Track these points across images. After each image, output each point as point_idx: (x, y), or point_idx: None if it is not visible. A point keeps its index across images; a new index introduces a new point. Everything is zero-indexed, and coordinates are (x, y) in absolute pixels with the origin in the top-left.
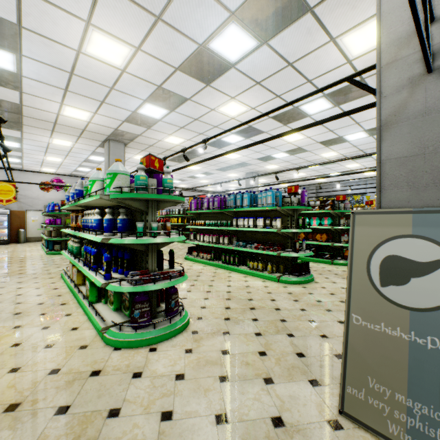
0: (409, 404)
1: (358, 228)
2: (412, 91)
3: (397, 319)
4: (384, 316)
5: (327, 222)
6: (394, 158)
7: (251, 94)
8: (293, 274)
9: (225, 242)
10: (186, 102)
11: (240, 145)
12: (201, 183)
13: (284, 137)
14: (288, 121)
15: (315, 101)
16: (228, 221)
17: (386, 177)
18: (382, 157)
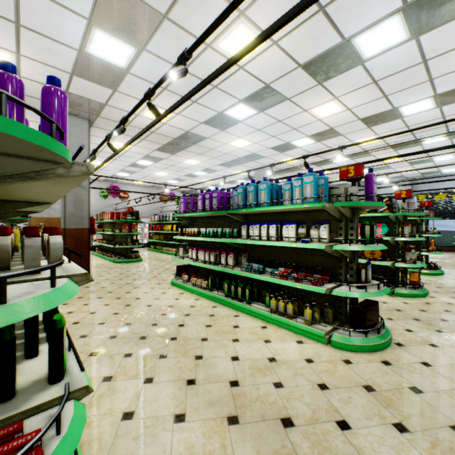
0: None
1: None
2: None
3: None
4: None
5: (381, 230)
6: None
7: (274, 2)
8: (354, 328)
9: (229, 262)
10: (162, 26)
11: (250, 124)
12: (203, 184)
13: (315, 108)
14: (326, 74)
15: (382, 23)
16: (234, 229)
17: None
18: None
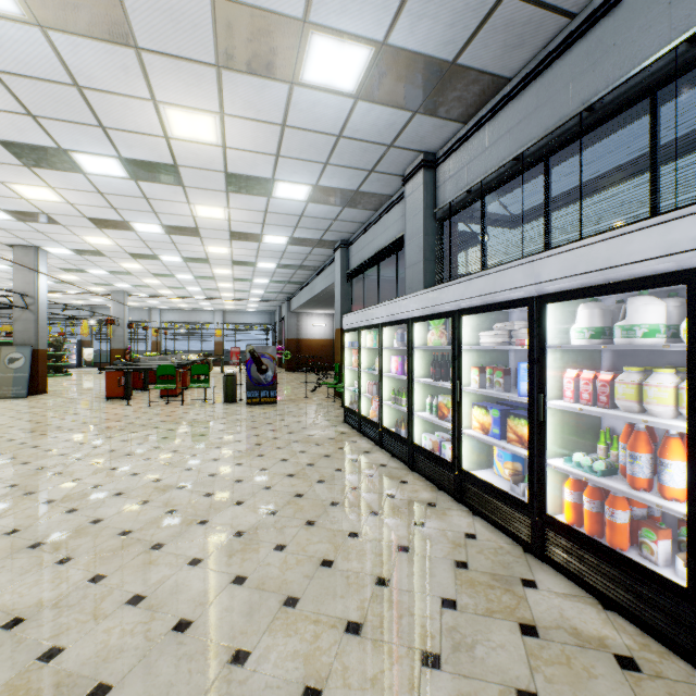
0: (13, 389)
1: (3, 351)
2: (24, 312)
3: (12, 372)
4: (9, 372)
5: None
6: (19, 330)
7: None
8: None
9: None
10: None
11: None
12: None
13: None
14: None
15: None
16: None
17: (16, 335)
18: (15, 329)
